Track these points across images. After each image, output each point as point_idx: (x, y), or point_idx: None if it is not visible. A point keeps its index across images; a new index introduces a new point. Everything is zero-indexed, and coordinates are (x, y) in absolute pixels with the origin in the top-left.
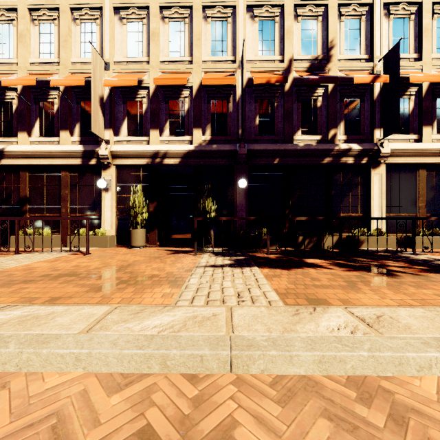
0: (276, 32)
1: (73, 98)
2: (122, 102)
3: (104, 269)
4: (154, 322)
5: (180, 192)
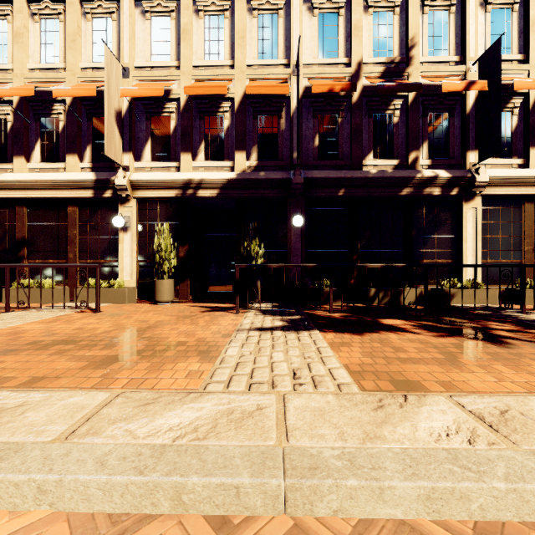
0: (340, 28)
1: (83, 114)
2: (144, 118)
3: (115, 333)
4: (169, 420)
5: (219, 232)
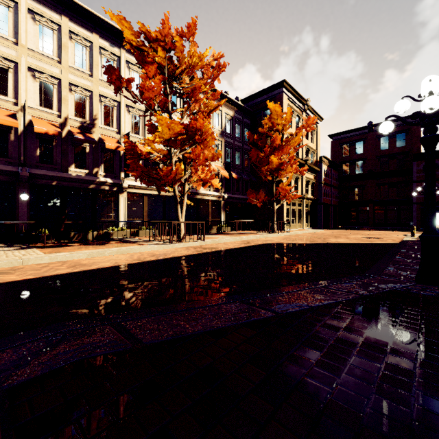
0: (54, 95)
1: None
2: None
3: None
4: None
5: None
